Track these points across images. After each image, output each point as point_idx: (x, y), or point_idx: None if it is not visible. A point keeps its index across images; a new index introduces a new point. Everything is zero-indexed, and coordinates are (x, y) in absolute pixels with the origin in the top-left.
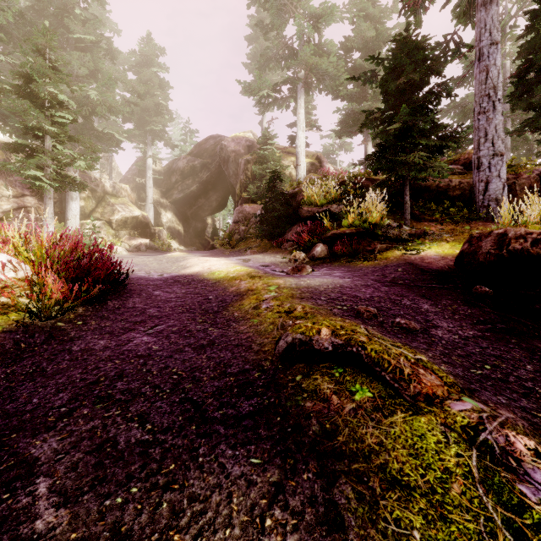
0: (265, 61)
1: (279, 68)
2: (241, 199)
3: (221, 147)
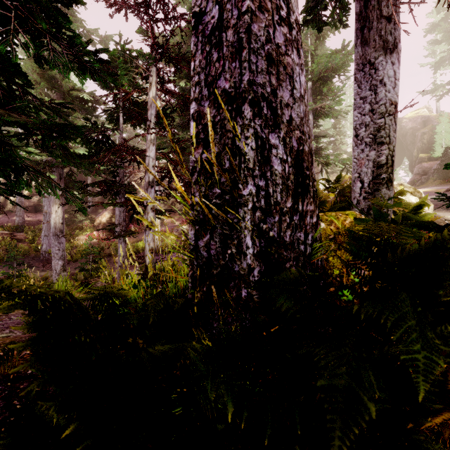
0: (440, 63)
1: None
2: (418, 159)
3: (400, 127)
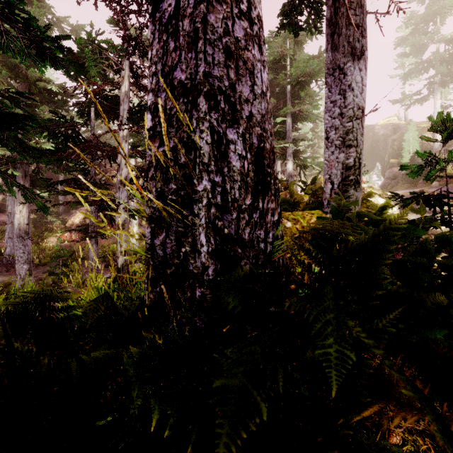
0: (408, 75)
1: (419, 75)
2: (389, 164)
3: (373, 134)
